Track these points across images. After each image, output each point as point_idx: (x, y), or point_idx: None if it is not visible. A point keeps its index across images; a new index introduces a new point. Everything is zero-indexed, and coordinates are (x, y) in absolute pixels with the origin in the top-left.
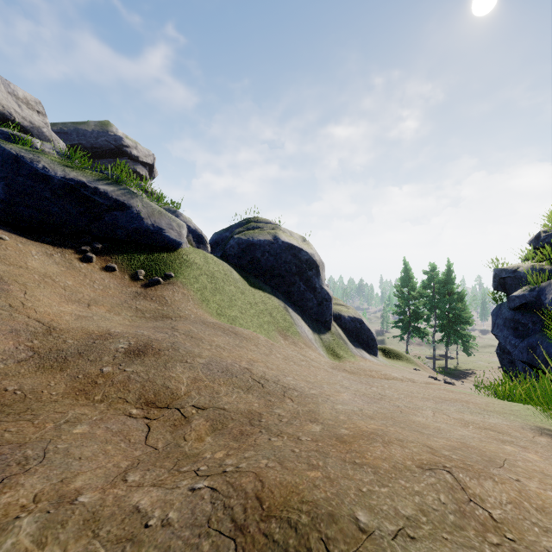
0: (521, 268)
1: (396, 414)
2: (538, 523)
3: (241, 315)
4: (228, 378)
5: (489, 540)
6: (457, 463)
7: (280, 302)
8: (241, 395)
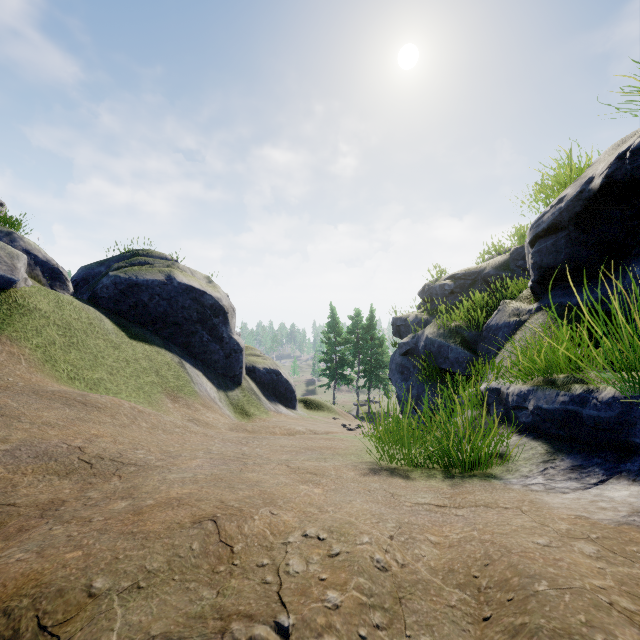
0: (410, 317)
1: (232, 473)
2: (267, 546)
3: (111, 376)
4: (43, 463)
5: (216, 570)
6: (231, 511)
7: (174, 356)
8: (54, 482)
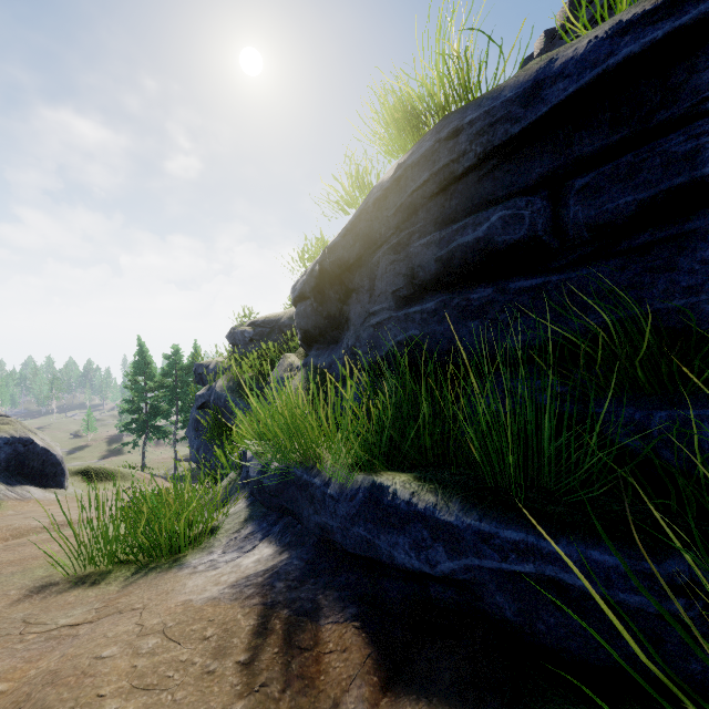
0: (211, 365)
1: None
2: None
3: None
4: None
5: None
6: None
7: None
8: None
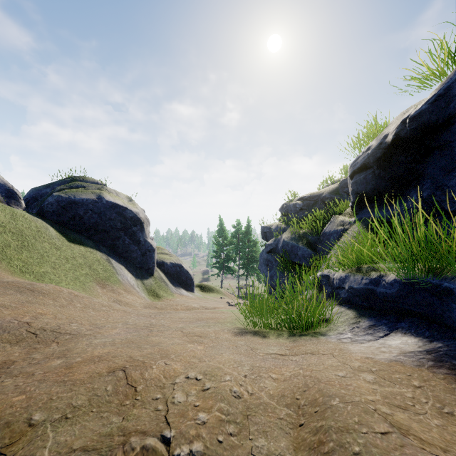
0: (273, 226)
1: (141, 338)
2: (161, 386)
3: (54, 270)
4: None
5: (124, 403)
6: (137, 363)
7: (103, 255)
8: (6, 348)
